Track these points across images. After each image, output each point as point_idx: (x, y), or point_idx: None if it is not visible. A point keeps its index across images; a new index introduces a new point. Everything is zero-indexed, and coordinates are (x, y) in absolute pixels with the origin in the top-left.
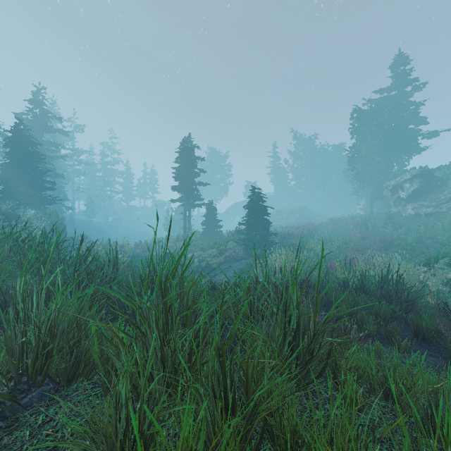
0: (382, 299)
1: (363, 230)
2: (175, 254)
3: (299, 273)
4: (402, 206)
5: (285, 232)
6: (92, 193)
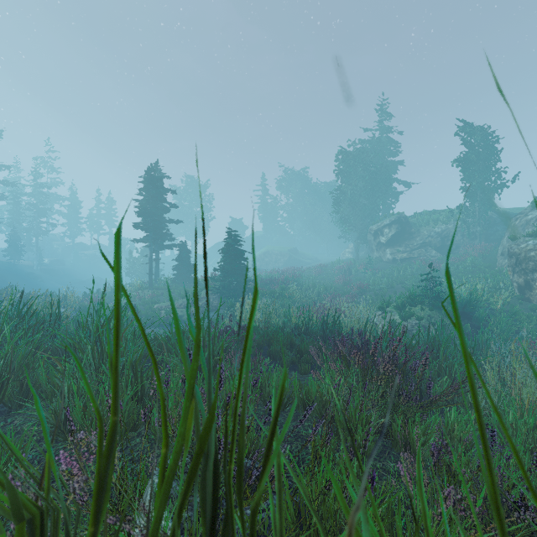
0: (322, 339)
1: (347, 275)
2: (138, 305)
3: (205, 317)
4: (383, 251)
5: (269, 277)
6: (18, 225)
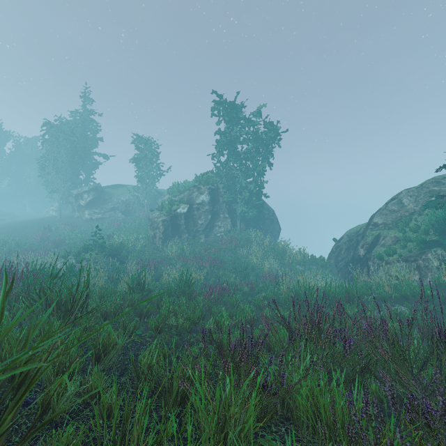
0: None
1: (47, 231)
2: None
3: None
4: (83, 211)
5: None
6: None
